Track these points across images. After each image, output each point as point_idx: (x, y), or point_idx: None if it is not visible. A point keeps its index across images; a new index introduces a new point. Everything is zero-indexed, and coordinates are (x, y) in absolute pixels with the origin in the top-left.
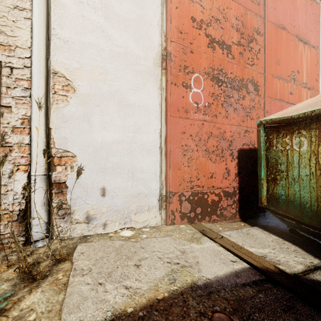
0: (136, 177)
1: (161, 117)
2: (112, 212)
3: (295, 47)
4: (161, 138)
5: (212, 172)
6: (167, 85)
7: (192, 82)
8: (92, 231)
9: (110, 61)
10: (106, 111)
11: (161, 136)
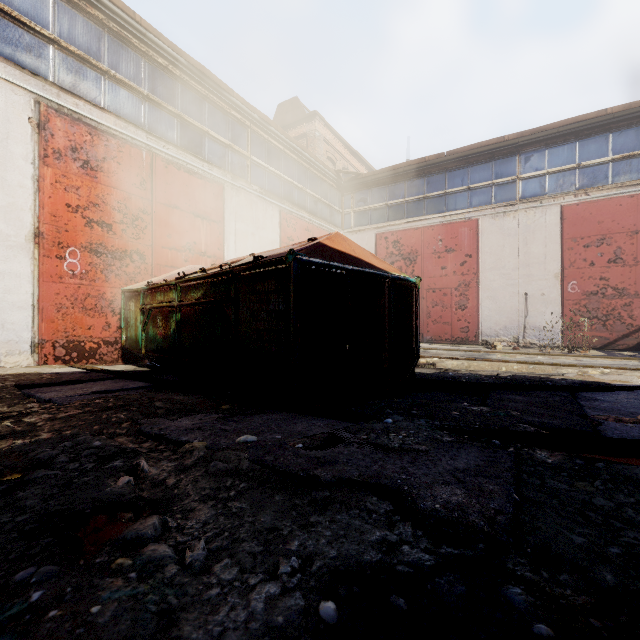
0: (6, 328)
1: (34, 281)
2: None
3: (192, 223)
4: (34, 298)
5: (91, 325)
6: (40, 257)
7: (68, 254)
8: None
9: None
10: None
11: (34, 296)
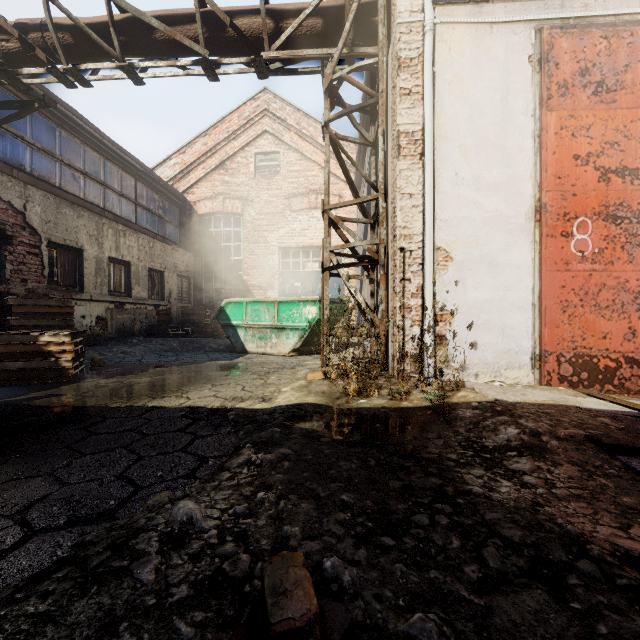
0: (506, 334)
1: (534, 272)
2: (483, 365)
3: None
4: (533, 295)
5: (606, 332)
6: (541, 238)
7: (575, 228)
8: (466, 379)
9: (481, 228)
10: (477, 273)
11: (534, 292)
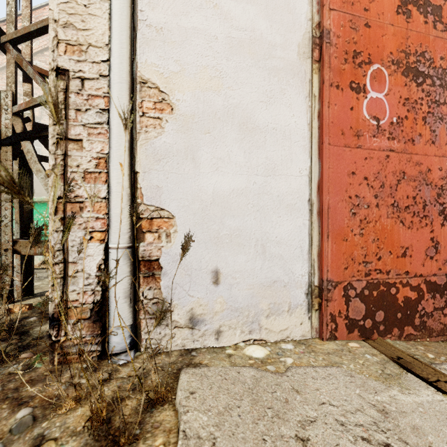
0: (268, 253)
1: (311, 147)
2: (230, 312)
3: None
4: (310, 185)
5: (406, 246)
6: (322, 88)
7: (368, 80)
8: (199, 343)
9: (226, 56)
10: (220, 140)
11: (311, 180)
